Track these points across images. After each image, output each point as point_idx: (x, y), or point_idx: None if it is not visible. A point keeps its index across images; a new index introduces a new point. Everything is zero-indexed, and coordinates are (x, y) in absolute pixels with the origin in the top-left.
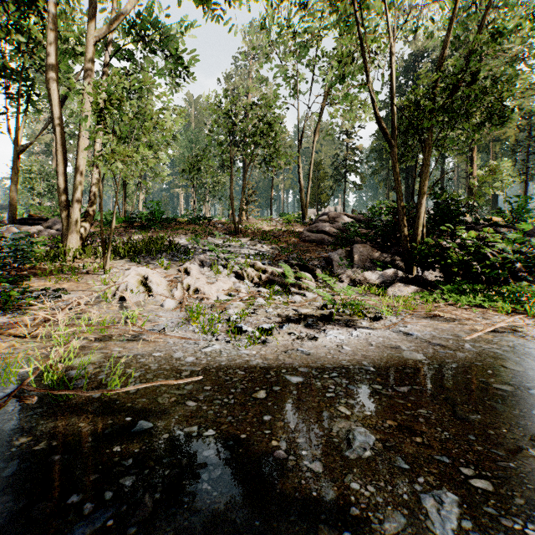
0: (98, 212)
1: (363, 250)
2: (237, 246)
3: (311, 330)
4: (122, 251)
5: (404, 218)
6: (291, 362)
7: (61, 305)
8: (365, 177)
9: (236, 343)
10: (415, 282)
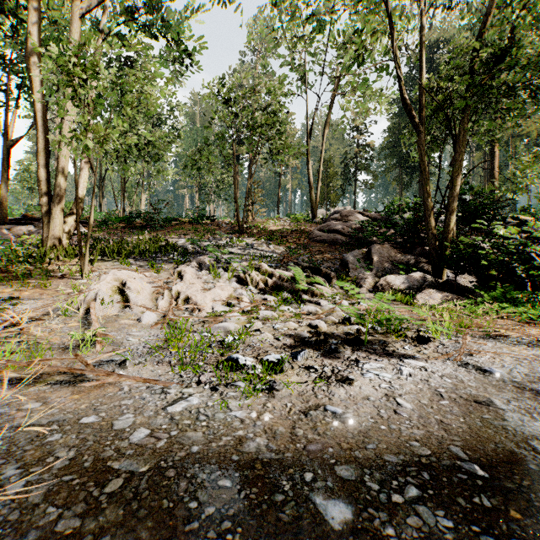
0: (98, 213)
1: (383, 251)
2: (241, 246)
3: (337, 361)
4: (110, 252)
5: (431, 214)
6: (319, 445)
7: (3, 321)
8: (377, 175)
9: (227, 390)
10: (447, 288)
